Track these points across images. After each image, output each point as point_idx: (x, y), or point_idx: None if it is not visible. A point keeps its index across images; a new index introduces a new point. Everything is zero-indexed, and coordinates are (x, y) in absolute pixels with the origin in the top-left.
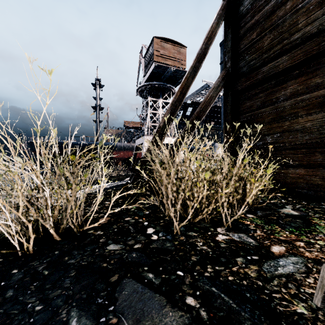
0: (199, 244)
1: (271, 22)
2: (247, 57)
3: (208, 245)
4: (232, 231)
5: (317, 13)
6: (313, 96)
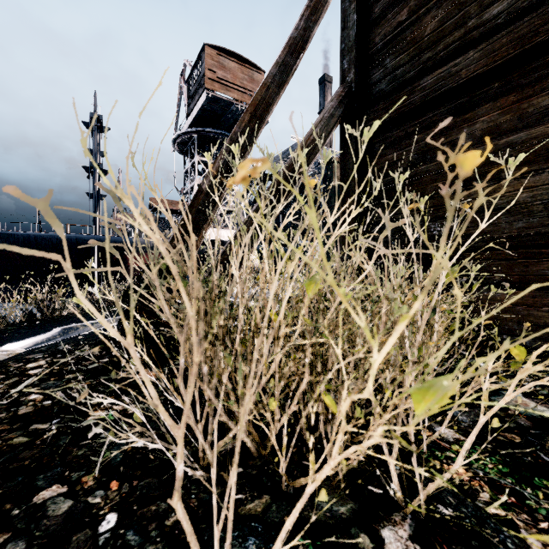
0: None
1: None
2: (389, 61)
3: None
4: (441, 548)
5: None
6: (535, 135)
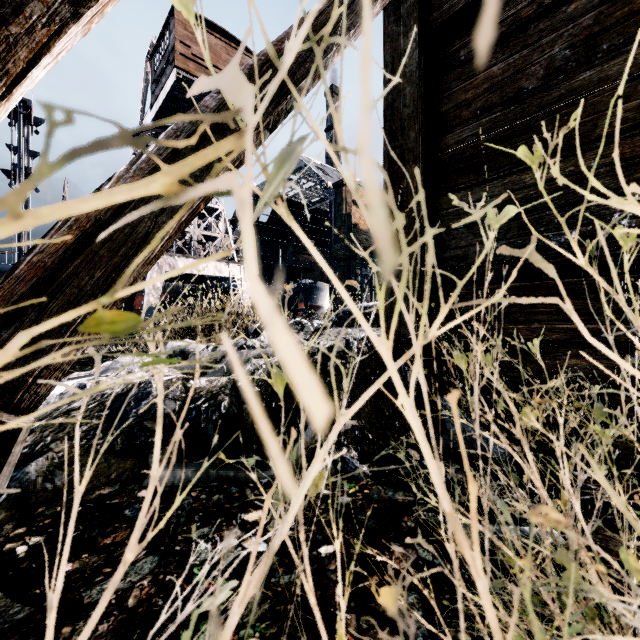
0: None
1: None
2: None
3: None
4: None
5: None
6: None
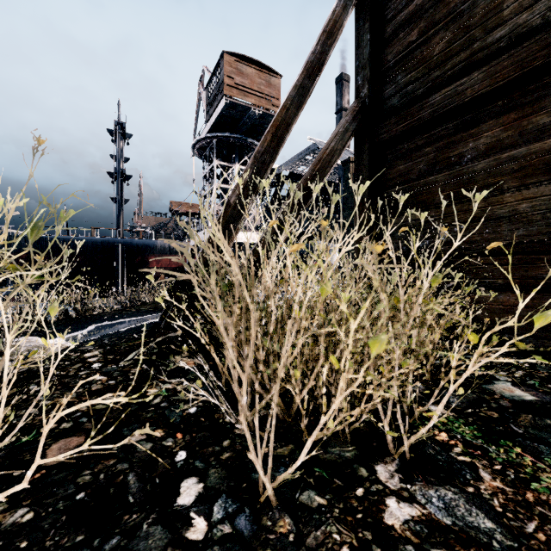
0: None
1: (448, 7)
2: (400, 78)
3: None
4: (417, 477)
5: None
6: (534, 150)
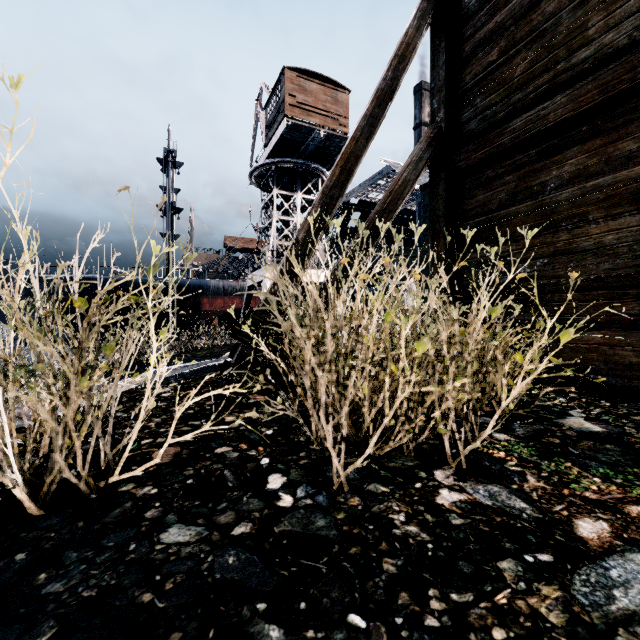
0: (397, 519)
1: (530, 25)
2: (479, 100)
3: (421, 520)
4: (470, 478)
5: (628, 5)
6: (620, 178)
